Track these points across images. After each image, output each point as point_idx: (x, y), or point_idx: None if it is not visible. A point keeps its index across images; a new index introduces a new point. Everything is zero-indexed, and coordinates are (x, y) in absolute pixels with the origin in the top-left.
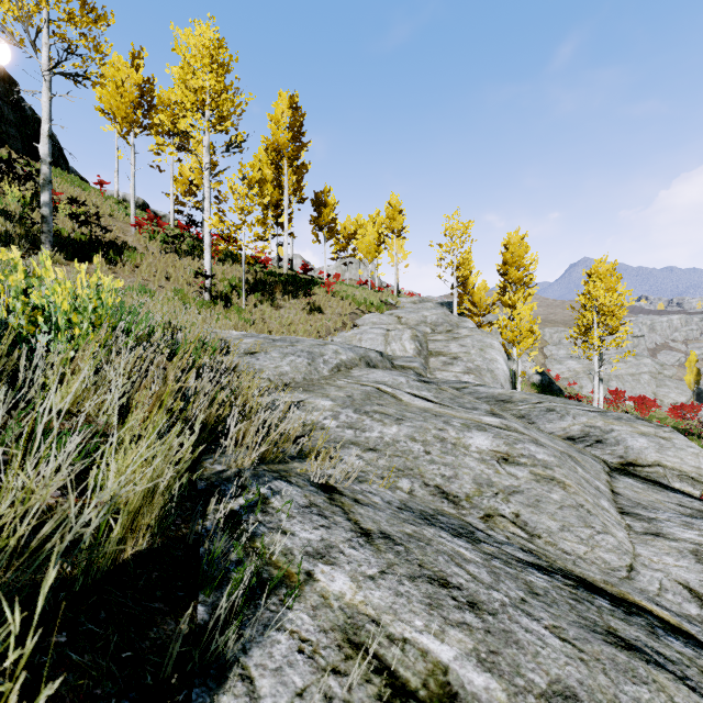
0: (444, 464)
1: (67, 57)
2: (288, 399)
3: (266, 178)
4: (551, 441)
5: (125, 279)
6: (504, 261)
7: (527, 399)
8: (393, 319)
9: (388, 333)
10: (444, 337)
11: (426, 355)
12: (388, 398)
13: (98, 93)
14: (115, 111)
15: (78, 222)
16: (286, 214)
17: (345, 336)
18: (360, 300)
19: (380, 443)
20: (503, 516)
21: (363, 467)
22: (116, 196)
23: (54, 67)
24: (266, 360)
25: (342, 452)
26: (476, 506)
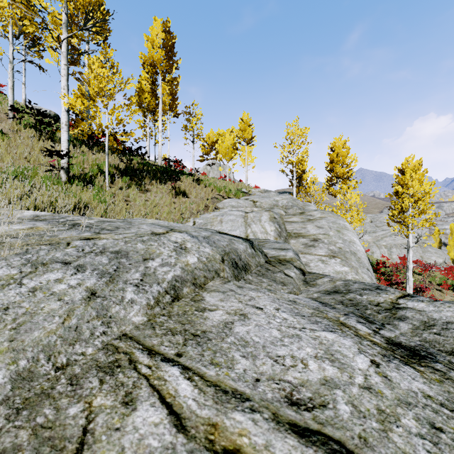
0: None
1: None
2: None
3: (144, 90)
4: None
5: None
6: (331, 160)
7: None
8: (249, 202)
9: (246, 215)
10: (299, 219)
11: (286, 236)
12: None
13: None
14: None
15: None
16: (160, 118)
17: (206, 218)
18: (221, 187)
19: None
20: None
21: None
22: (23, 103)
23: None
24: None
25: None
26: None
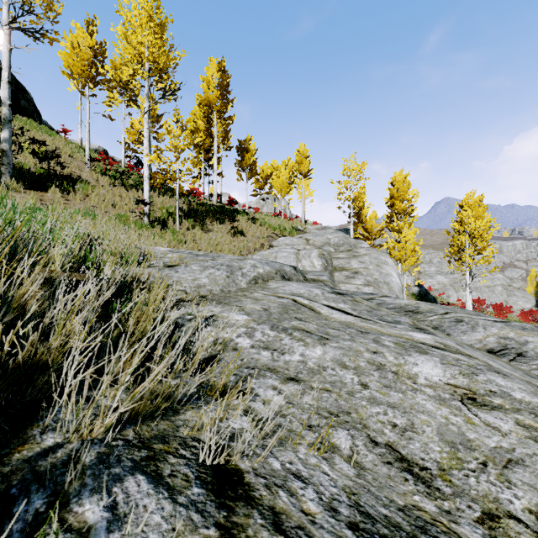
0: (390, 404)
1: (23, 13)
2: (200, 312)
3: (199, 128)
4: (495, 362)
5: (76, 205)
6: (391, 196)
7: (434, 309)
8: (303, 241)
9: (298, 252)
10: (346, 255)
11: (331, 270)
12: (306, 311)
13: (58, 54)
14: (72, 68)
15: (38, 158)
16: (215, 157)
17: (263, 254)
18: (275, 226)
19: (303, 369)
20: (516, 519)
21: (282, 407)
22: (80, 143)
23: (12, 22)
24: (185, 273)
25: (256, 382)
26: (462, 492)
